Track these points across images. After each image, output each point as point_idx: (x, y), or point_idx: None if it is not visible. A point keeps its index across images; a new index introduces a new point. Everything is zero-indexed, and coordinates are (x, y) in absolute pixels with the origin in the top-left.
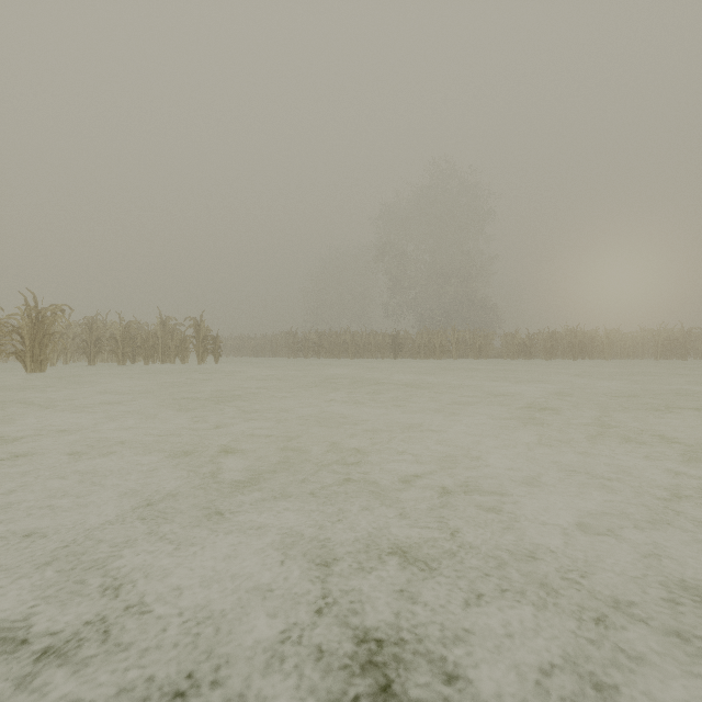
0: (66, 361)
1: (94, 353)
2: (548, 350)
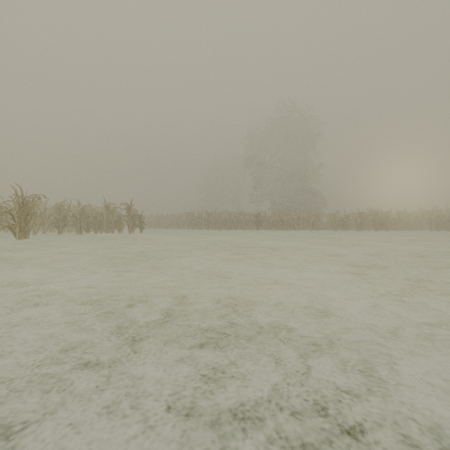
0: (44, 231)
1: (62, 226)
2: (359, 224)
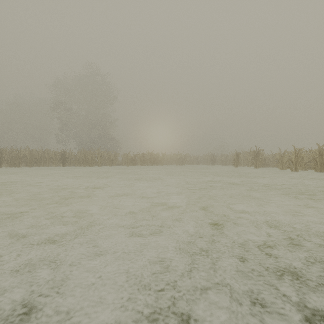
0: None
1: None
2: (142, 161)
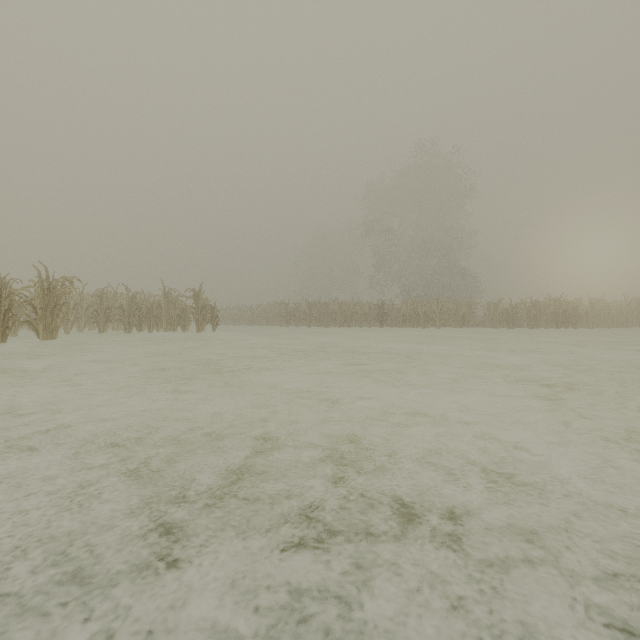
0: (80, 329)
1: (104, 322)
2: (532, 319)
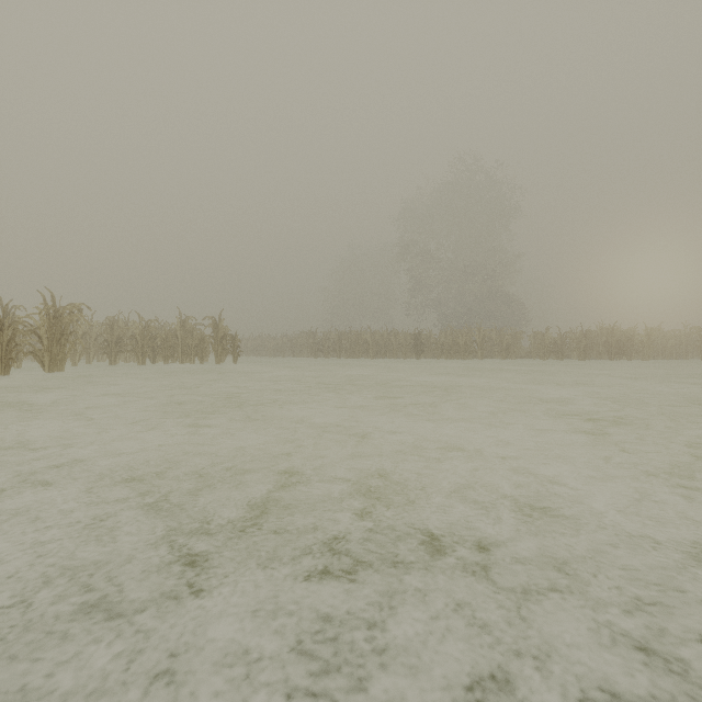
0: (89, 361)
1: (115, 353)
2: (582, 350)
